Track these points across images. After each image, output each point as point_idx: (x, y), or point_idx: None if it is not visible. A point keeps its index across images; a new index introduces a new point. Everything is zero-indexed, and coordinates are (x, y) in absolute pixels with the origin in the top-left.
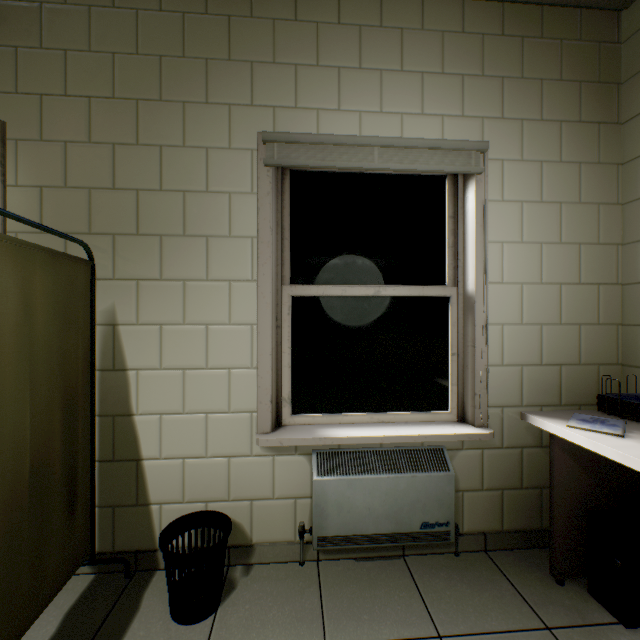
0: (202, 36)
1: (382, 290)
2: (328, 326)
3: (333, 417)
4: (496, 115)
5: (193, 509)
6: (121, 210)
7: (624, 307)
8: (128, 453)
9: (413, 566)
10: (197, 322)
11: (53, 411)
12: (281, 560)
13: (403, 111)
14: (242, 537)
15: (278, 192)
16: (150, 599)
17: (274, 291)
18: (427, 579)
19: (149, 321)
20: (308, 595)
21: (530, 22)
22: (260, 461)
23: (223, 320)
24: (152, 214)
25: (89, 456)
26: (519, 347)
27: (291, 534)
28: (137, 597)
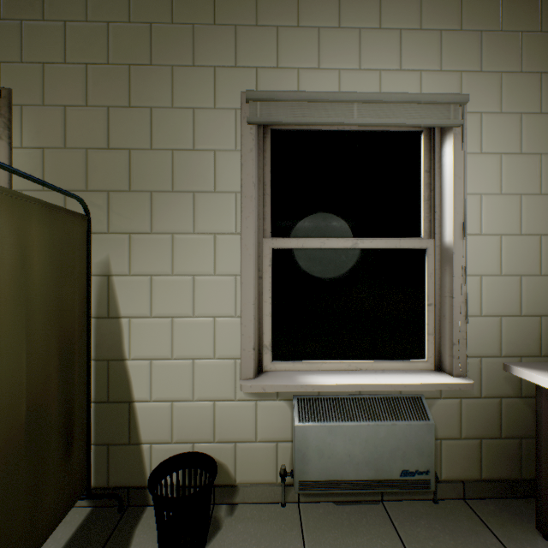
0: (189, 3)
1: (359, 242)
2: (307, 277)
3: (312, 364)
4: (474, 69)
5: (181, 449)
6: (115, 168)
7: None
8: (121, 395)
9: (393, 512)
10: (184, 273)
11: (49, 357)
12: (263, 501)
13: (381, 68)
14: (226, 477)
15: (260, 150)
16: (140, 536)
17: (256, 243)
18: (408, 527)
19: (140, 272)
20: (291, 539)
21: None
22: (243, 405)
23: (208, 271)
24: (143, 172)
25: (85, 398)
26: (498, 298)
27: (273, 476)
28: (128, 533)
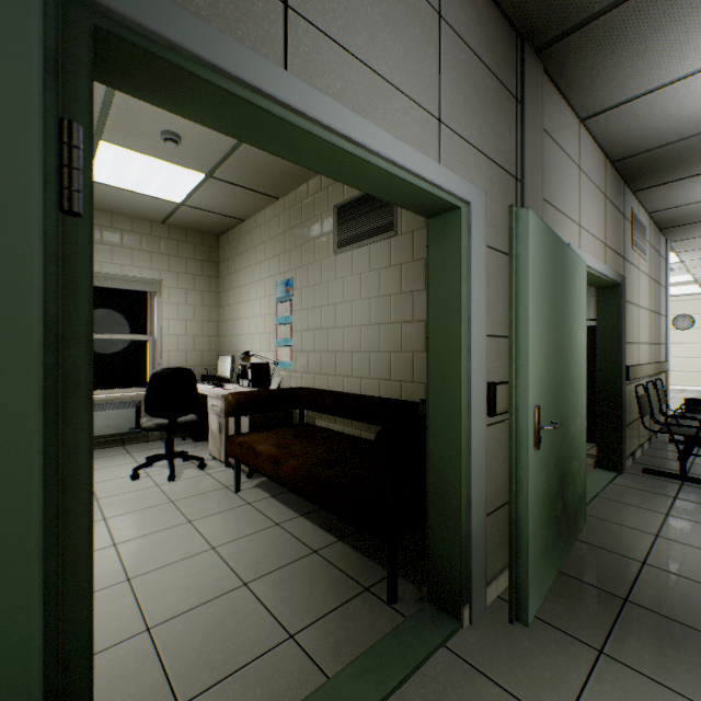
0: None
1: (114, 336)
2: None
3: None
4: (168, 269)
5: None
6: None
7: (221, 345)
8: None
9: (127, 446)
10: None
11: None
12: None
13: (124, 263)
14: None
15: None
16: None
17: None
18: (132, 447)
19: None
20: None
21: (183, 235)
22: None
23: None
24: None
25: None
26: (178, 360)
27: None
28: None
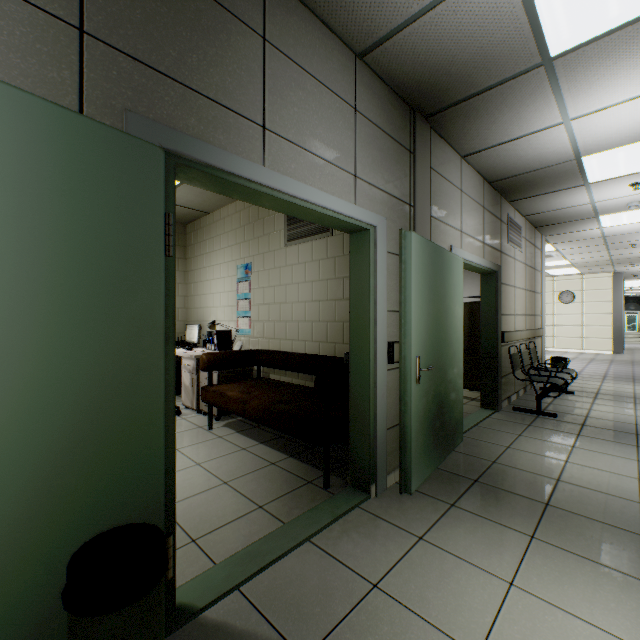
0: None
1: None
2: None
3: None
4: None
5: None
6: None
7: (187, 315)
8: None
9: None
10: None
11: None
12: None
13: None
14: None
15: None
16: None
17: None
18: None
19: None
20: None
21: None
22: None
23: None
24: None
25: None
26: None
27: None
28: None
